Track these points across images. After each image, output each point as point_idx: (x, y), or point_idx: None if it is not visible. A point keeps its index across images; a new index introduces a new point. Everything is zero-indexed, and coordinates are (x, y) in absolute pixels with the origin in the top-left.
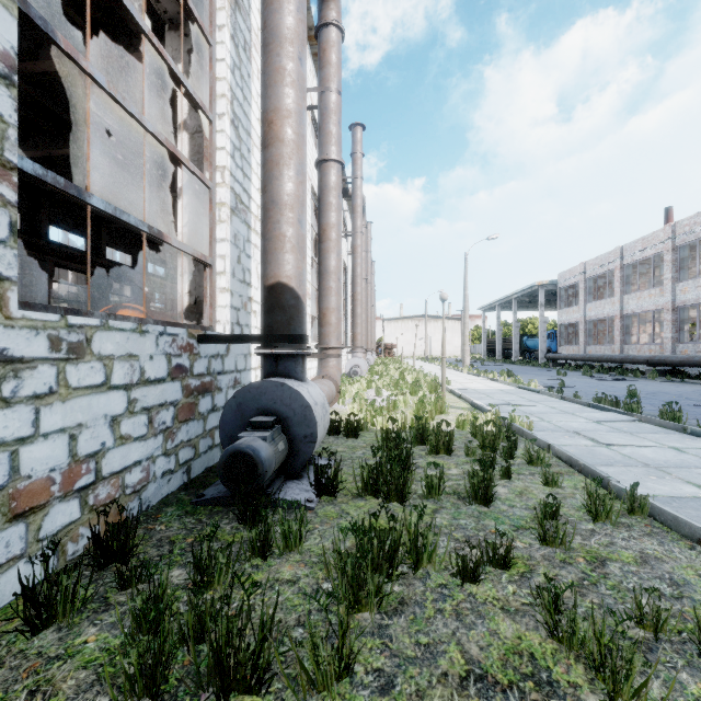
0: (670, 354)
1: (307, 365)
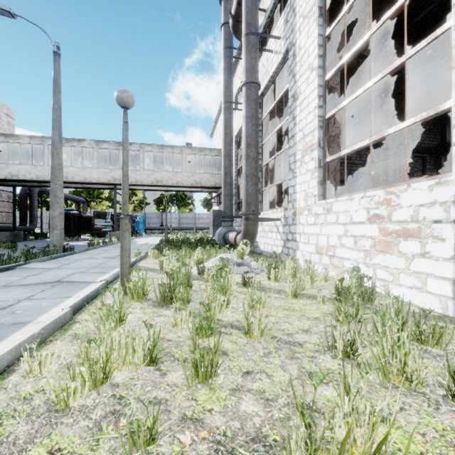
0: None
1: (306, 229)
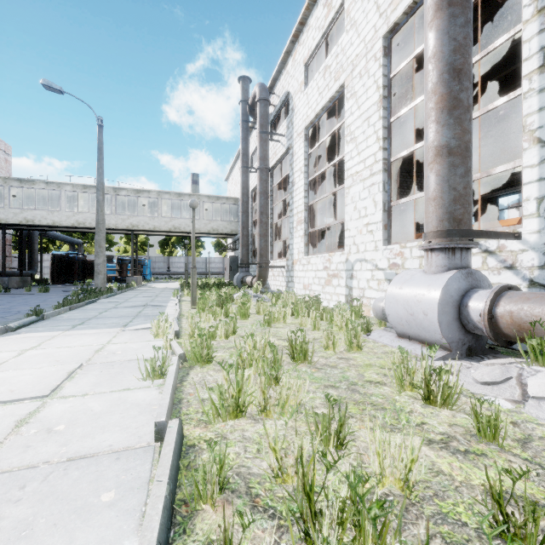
0: None
1: (299, 273)
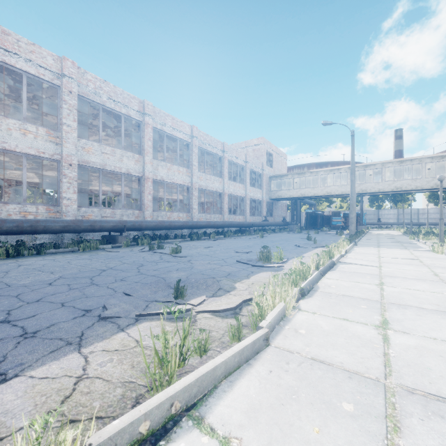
0: (76, 219)
1: None
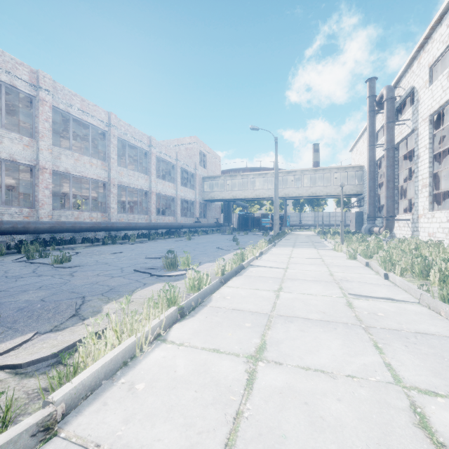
0: None
1: (423, 225)
